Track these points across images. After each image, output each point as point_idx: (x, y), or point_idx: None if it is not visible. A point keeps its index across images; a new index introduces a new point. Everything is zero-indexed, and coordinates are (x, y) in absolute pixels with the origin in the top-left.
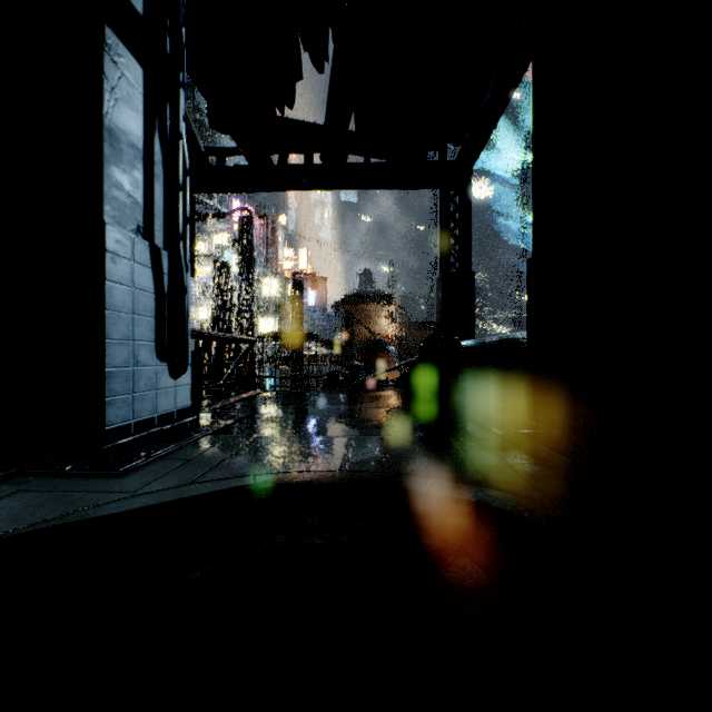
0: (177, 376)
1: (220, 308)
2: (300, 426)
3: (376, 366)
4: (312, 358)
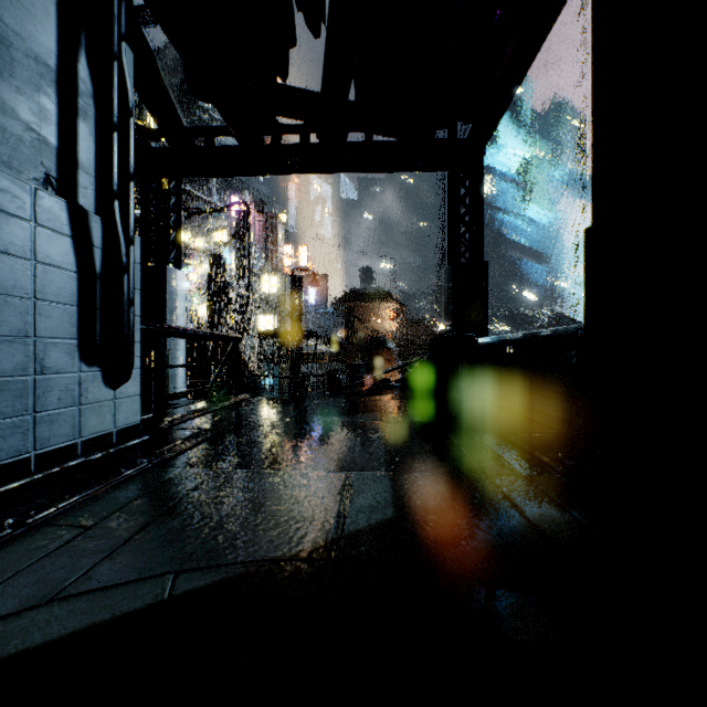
0: (116, 385)
1: (216, 305)
2: (282, 452)
3: (377, 364)
4: (311, 356)
